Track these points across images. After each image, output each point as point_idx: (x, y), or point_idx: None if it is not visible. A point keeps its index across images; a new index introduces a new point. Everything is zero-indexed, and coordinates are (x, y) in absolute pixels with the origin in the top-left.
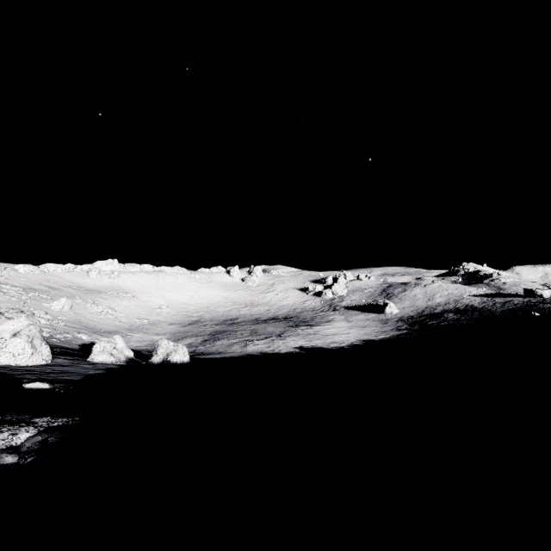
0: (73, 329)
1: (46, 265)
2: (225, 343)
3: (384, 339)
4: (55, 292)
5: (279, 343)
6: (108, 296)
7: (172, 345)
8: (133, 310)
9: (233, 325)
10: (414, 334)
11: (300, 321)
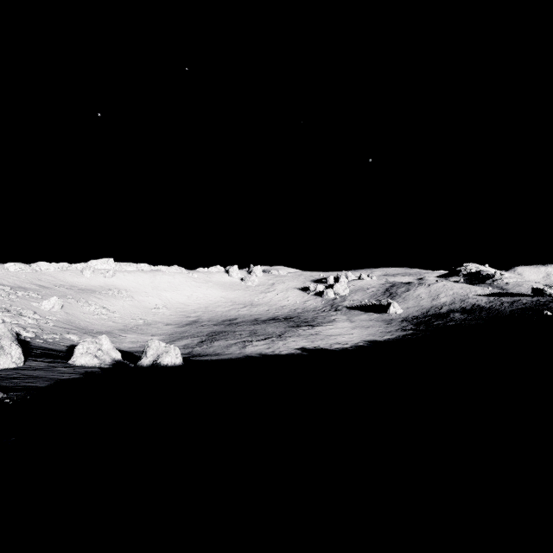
0: (63, 329)
1: (38, 264)
2: (223, 344)
3: (389, 340)
4: (46, 291)
5: (279, 344)
6: (102, 296)
7: (163, 346)
8: (128, 310)
9: (232, 325)
10: (420, 334)
11: (301, 321)
